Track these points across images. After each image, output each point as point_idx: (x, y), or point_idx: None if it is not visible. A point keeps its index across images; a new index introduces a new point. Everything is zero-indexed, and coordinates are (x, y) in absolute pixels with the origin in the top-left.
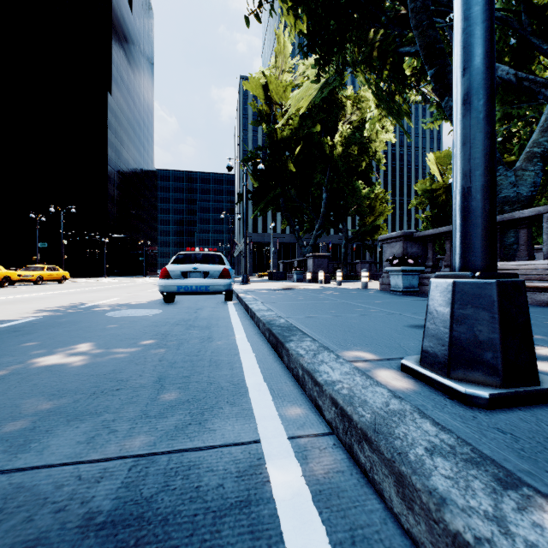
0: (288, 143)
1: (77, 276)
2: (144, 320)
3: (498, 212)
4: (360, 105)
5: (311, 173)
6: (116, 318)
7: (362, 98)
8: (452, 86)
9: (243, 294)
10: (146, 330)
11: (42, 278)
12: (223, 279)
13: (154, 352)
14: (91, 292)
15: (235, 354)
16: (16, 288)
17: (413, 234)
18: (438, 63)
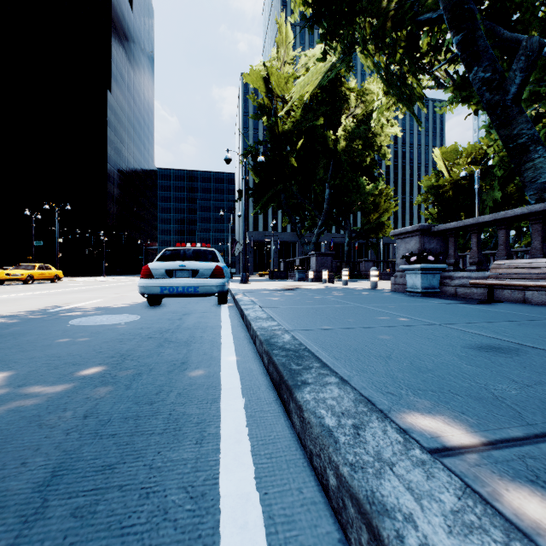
0: (290, 136)
1: (76, 275)
2: (110, 331)
3: (536, 201)
4: (364, 98)
5: (313, 168)
6: (76, 328)
7: (366, 91)
8: (483, 54)
9: (240, 296)
10: (104, 347)
11: (33, 277)
12: (216, 279)
13: (88, 394)
14: (76, 292)
15: (214, 398)
16: (1, 288)
17: (431, 227)
18: (467, 27)
